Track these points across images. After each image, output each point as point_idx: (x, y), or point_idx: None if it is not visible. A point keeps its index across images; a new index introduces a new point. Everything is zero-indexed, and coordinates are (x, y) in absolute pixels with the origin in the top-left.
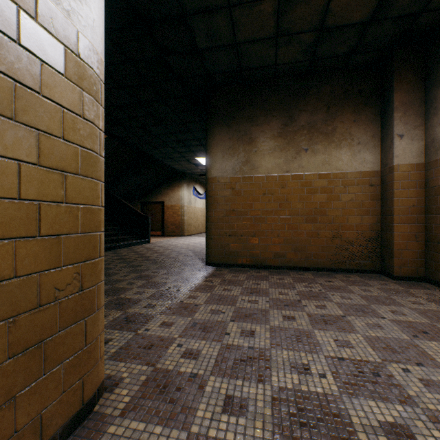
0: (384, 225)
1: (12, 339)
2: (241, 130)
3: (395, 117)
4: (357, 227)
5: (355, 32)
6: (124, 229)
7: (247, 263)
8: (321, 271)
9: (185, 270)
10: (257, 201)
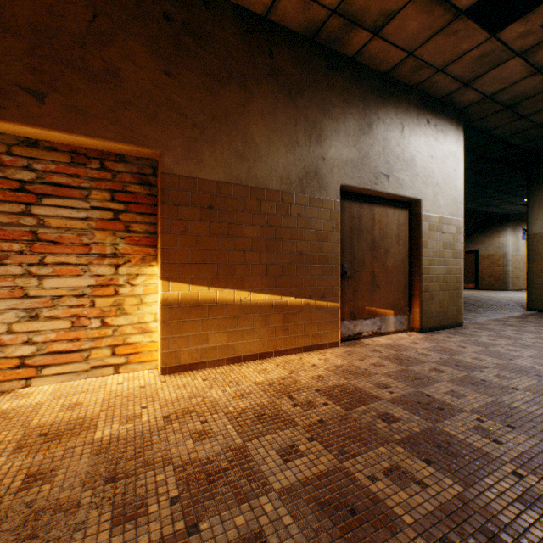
0: None
1: (448, 295)
2: None
3: None
4: None
5: None
6: None
7: None
8: None
9: (502, 310)
10: None
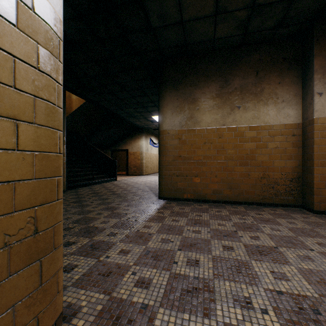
0: (305, 168)
1: None
2: (186, 92)
3: (315, 78)
4: (282, 170)
5: (282, 8)
6: (98, 170)
7: (191, 198)
8: (251, 205)
9: (142, 203)
10: (199, 148)
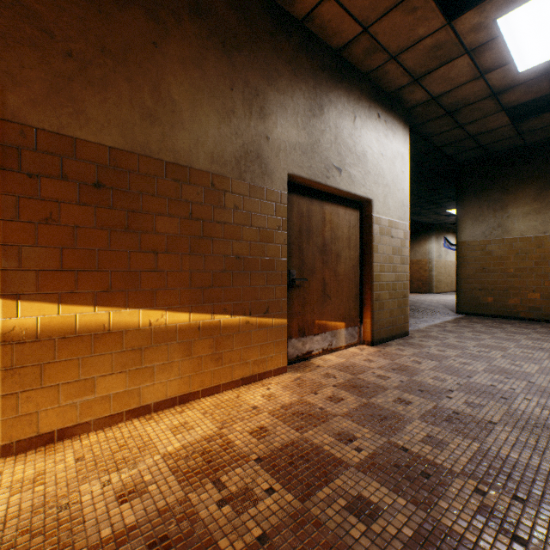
0: None
1: (397, 304)
2: (491, 199)
3: None
4: None
5: None
6: None
7: (498, 314)
8: None
9: (436, 314)
10: (508, 260)
